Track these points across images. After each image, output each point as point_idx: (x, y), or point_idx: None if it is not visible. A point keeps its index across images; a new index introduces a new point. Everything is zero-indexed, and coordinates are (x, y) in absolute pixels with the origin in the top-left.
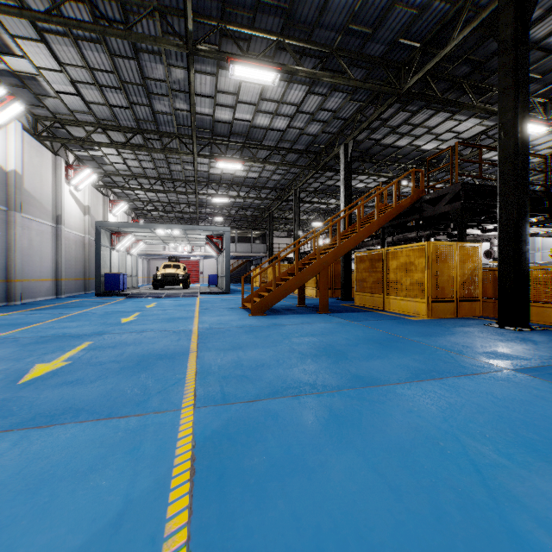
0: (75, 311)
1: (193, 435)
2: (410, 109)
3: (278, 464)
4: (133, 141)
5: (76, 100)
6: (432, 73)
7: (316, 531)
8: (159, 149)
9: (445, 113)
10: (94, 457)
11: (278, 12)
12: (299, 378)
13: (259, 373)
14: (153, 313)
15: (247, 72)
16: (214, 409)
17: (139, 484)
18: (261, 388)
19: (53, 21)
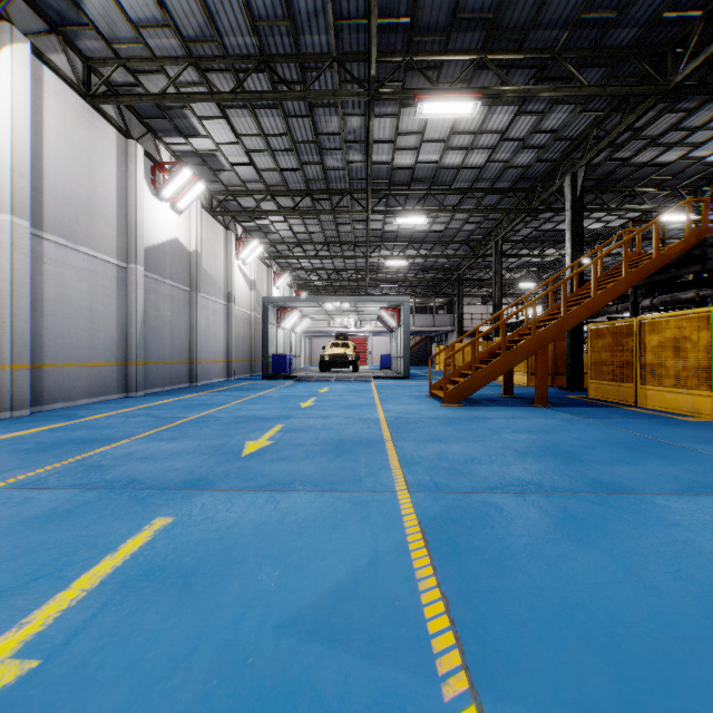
0: (252, 394)
1: (416, 514)
2: (683, 108)
3: (511, 548)
4: (300, 204)
5: (248, 170)
6: None
7: (561, 602)
8: (329, 210)
9: None
10: (334, 518)
11: (478, 25)
12: (520, 476)
13: (470, 468)
14: (330, 399)
15: (439, 107)
16: (429, 495)
17: (381, 542)
18: (476, 482)
19: (238, 98)
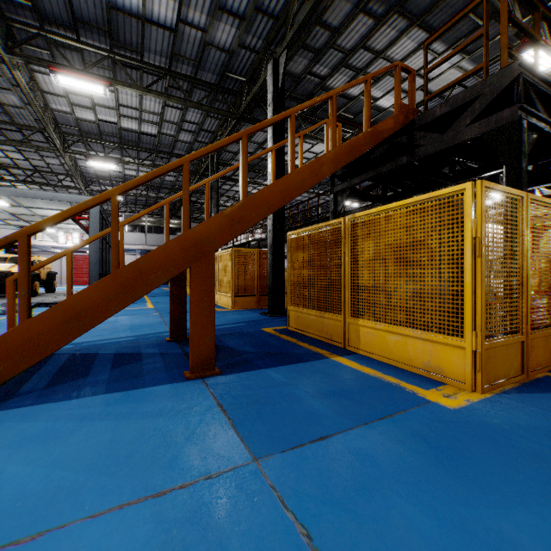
0: None
1: None
2: (374, 13)
3: None
4: None
5: None
6: None
7: None
8: None
9: (420, 32)
10: None
11: None
12: None
13: None
14: None
15: None
16: None
17: None
18: None
19: None
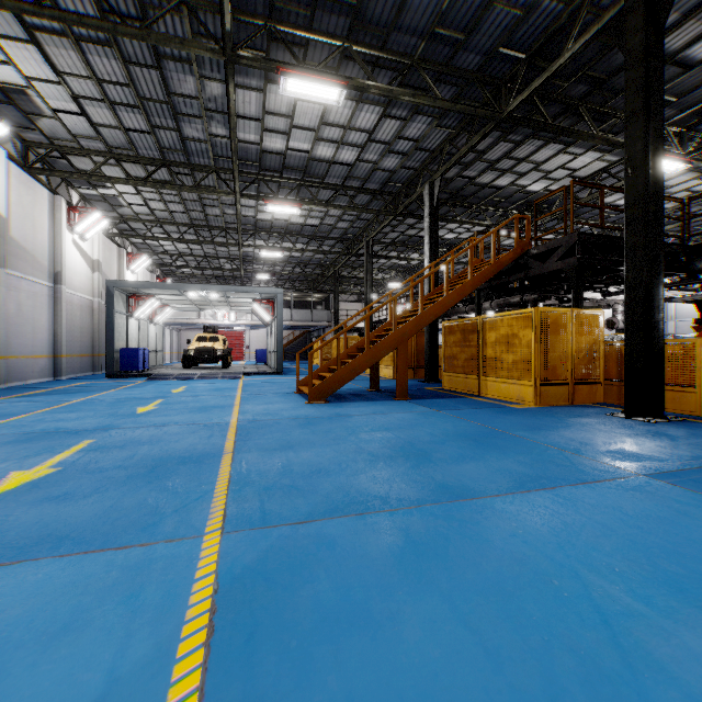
0: (77, 398)
1: (216, 575)
2: (513, 139)
3: (331, 616)
4: (156, 176)
5: (80, 121)
6: (541, 93)
7: None
8: (191, 187)
9: (557, 144)
10: (72, 610)
11: (343, 10)
12: (367, 488)
13: (313, 483)
14: (181, 400)
15: (304, 86)
16: (249, 534)
17: (131, 651)
18: (315, 504)
19: (45, 14)
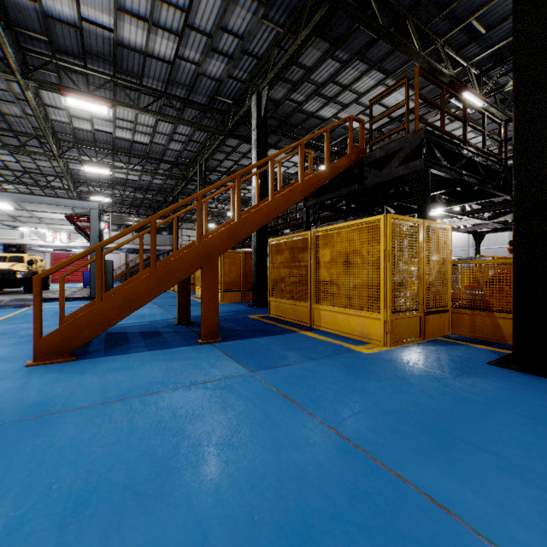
0: None
1: None
2: (340, 58)
3: None
4: None
5: None
6: None
7: None
8: None
9: (378, 73)
10: None
11: None
12: None
13: None
14: None
15: None
16: None
17: None
18: None
19: None
